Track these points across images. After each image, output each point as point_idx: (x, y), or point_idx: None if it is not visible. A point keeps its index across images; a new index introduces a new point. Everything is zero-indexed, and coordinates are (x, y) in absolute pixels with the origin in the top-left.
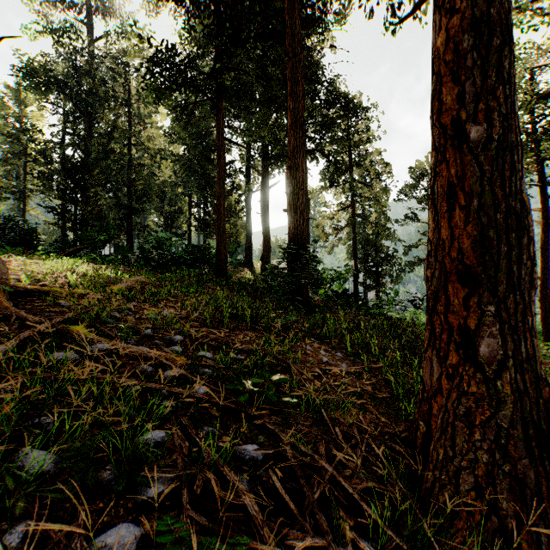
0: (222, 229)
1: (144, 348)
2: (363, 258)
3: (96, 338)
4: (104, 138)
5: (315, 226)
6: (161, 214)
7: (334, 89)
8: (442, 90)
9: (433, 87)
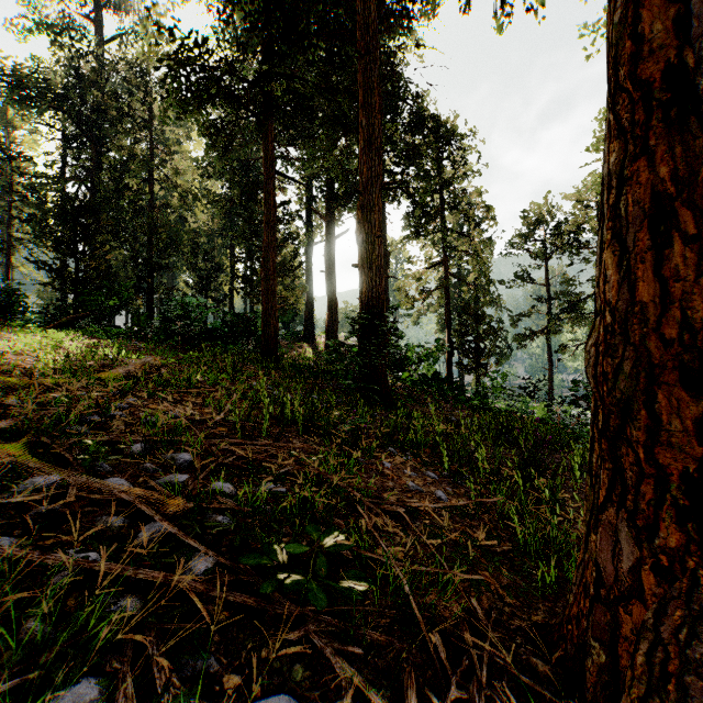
0: (271, 291)
1: (119, 481)
2: (460, 330)
3: (41, 464)
4: (117, 171)
5: (397, 288)
6: (194, 272)
7: (422, 107)
8: (641, 16)
9: (620, 16)
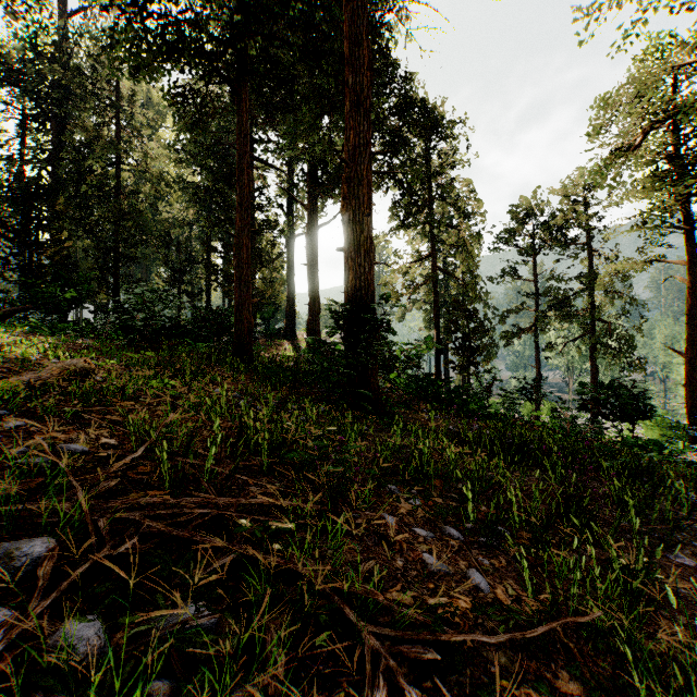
0: (244, 281)
1: None
2: (451, 327)
3: None
4: (80, 153)
5: (383, 283)
6: (166, 264)
7: (411, 88)
8: None
9: None
